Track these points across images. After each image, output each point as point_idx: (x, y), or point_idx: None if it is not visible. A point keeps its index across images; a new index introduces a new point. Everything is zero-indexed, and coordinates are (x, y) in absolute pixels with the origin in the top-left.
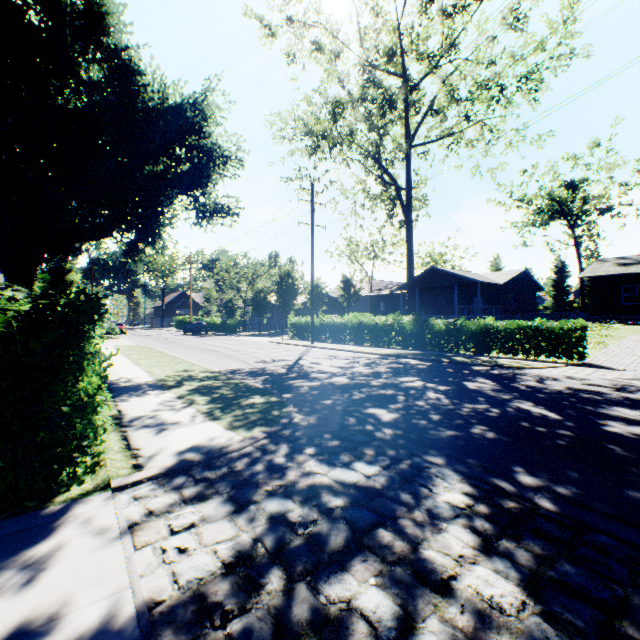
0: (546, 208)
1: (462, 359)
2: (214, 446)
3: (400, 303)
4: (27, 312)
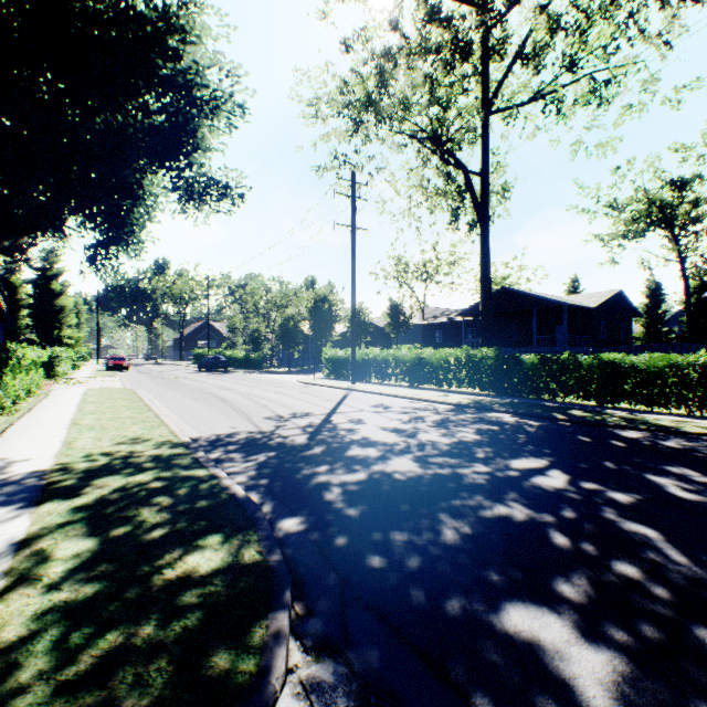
0: (644, 214)
1: (586, 415)
2: None
3: (462, 333)
4: None
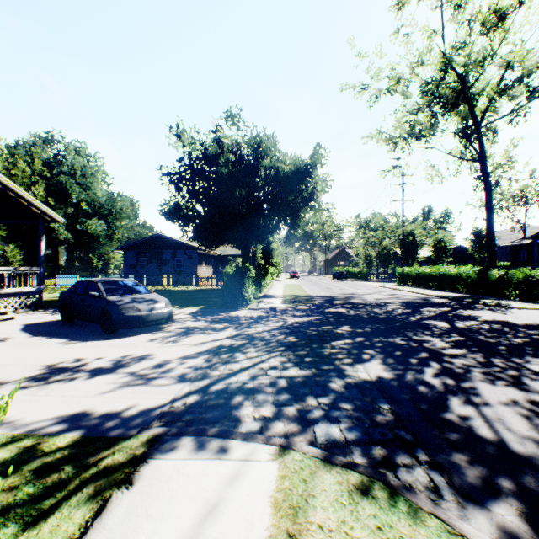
0: None
1: (484, 301)
2: (275, 307)
3: (534, 253)
4: (236, 270)
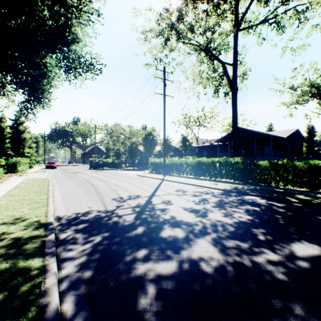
0: (308, 91)
1: (309, 198)
2: None
3: (217, 150)
4: None
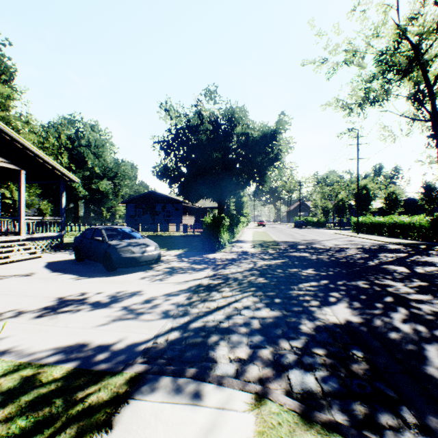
0: None
1: None
2: (246, 250)
3: None
4: (213, 219)
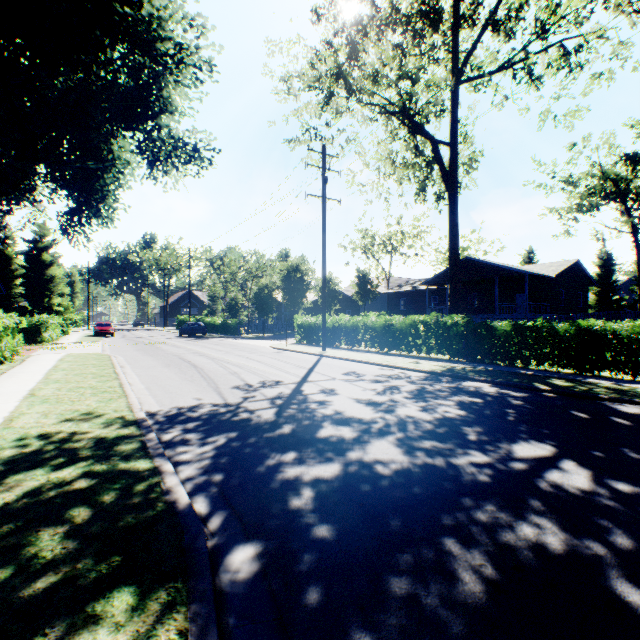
0: (599, 188)
1: (571, 385)
2: None
3: (426, 300)
4: None
